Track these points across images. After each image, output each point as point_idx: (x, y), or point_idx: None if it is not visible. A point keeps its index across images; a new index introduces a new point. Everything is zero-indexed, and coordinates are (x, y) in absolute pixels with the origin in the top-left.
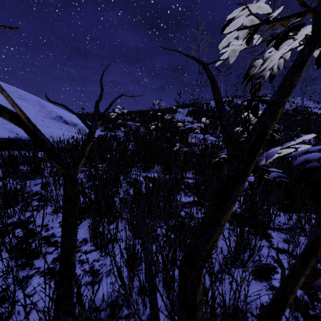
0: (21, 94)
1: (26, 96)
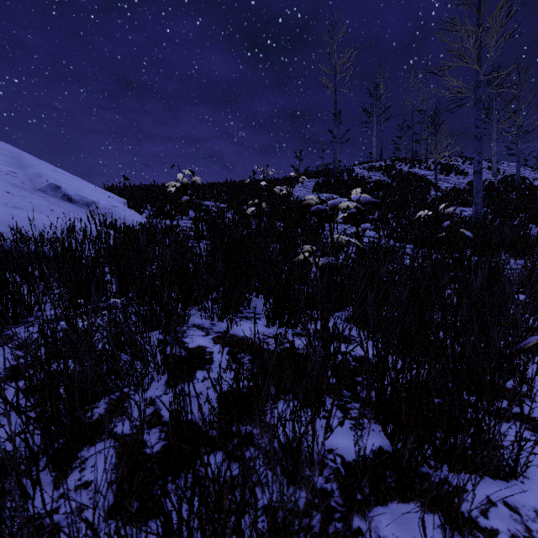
0: None
1: None
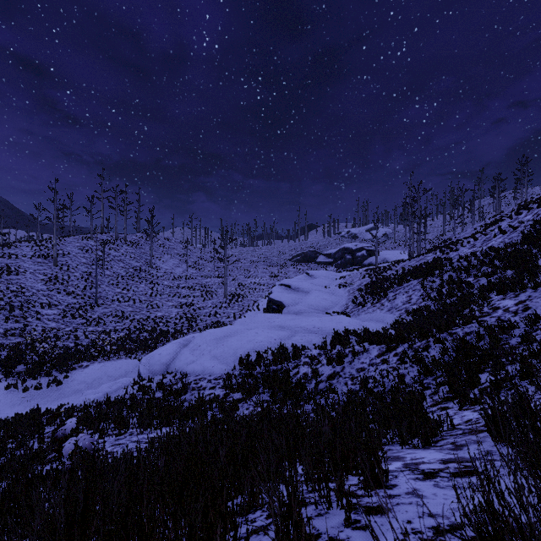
0: None
1: None
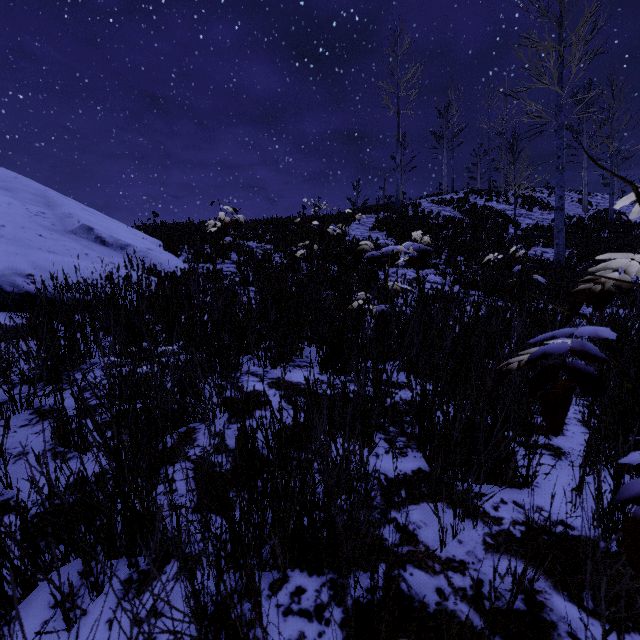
0: (1, 177)
1: (12, 180)
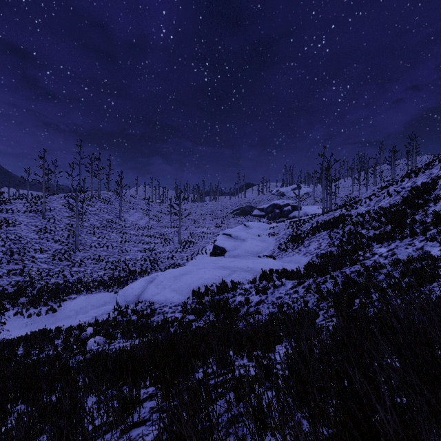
0: None
1: None
